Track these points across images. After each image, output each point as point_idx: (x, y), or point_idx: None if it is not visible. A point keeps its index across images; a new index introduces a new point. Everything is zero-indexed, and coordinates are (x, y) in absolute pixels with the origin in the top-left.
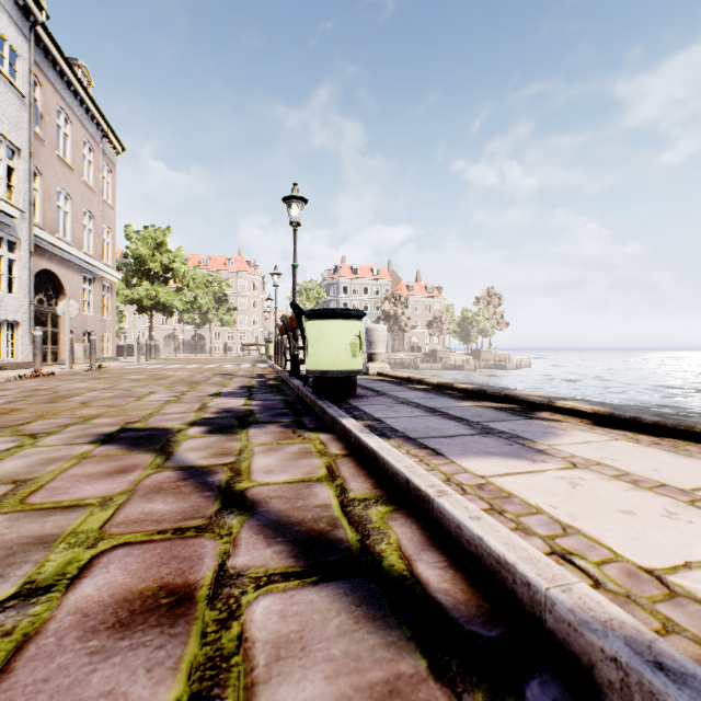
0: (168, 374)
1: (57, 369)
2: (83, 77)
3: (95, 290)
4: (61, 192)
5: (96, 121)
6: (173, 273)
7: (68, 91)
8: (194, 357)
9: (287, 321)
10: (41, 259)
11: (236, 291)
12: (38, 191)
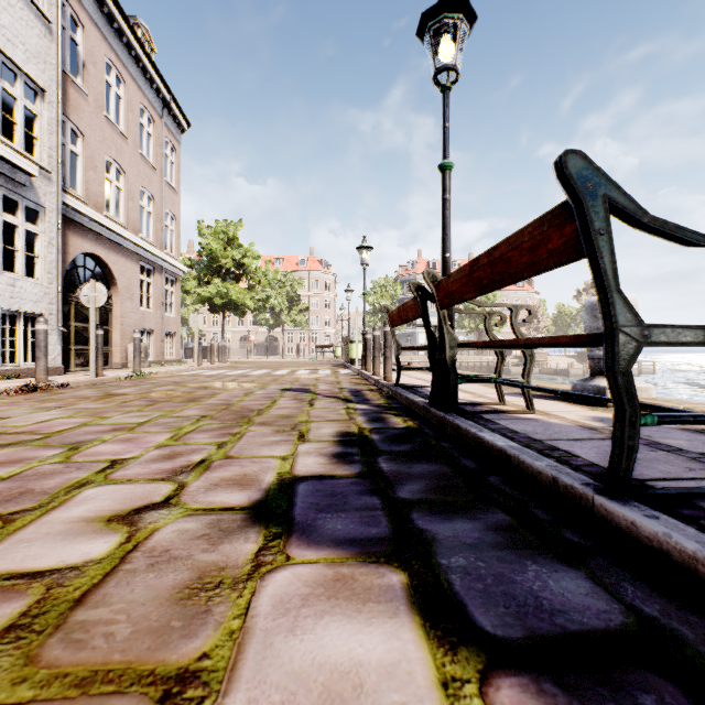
0: (217, 387)
1: (82, 377)
2: (144, 40)
3: (156, 283)
4: (112, 162)
5: (156, 86)
6: (245, 269)
7: (120, 43)
8: (265, 360)
9: (444, 280)
10: (82, 239)
11: (308, 292)
12: (80, 156)
